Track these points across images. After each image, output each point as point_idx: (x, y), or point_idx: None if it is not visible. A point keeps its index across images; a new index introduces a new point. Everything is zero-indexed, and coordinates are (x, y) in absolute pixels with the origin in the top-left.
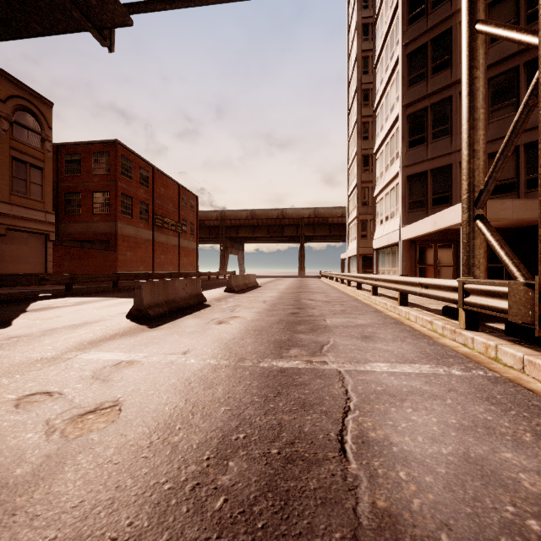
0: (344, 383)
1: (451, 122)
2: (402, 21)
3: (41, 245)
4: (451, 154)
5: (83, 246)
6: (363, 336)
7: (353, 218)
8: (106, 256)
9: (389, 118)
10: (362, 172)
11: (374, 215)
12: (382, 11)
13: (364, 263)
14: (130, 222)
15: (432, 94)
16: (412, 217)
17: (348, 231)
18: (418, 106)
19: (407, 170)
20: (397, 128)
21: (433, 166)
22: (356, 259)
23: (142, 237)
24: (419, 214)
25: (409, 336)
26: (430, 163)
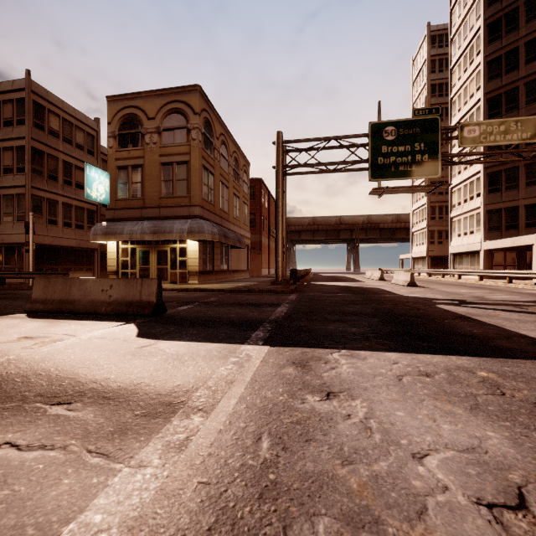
0: (531, 293)
1: (518, 181)
2: (483, 116)
3: (246, 252)
4: (518, 200)
5: (255, 252)
6: (514, 289)
7: (421, 228)
8: (259, 258)
9: (468, 169)
10: (430, 195)
11: (450, 229)
12: (460, 94)
13: (432, 262)
14: (263, 234)
15: (505, 163)
16: (490, 236)
17: (412, 237)
18: (494, 169)
19: (487, 207)
20: (477, 179)
21: (505, 206)
22: (423, 260)
23: (265, 244)
24: (496, 234)
25: (530, 289)
26: (504, 204)
